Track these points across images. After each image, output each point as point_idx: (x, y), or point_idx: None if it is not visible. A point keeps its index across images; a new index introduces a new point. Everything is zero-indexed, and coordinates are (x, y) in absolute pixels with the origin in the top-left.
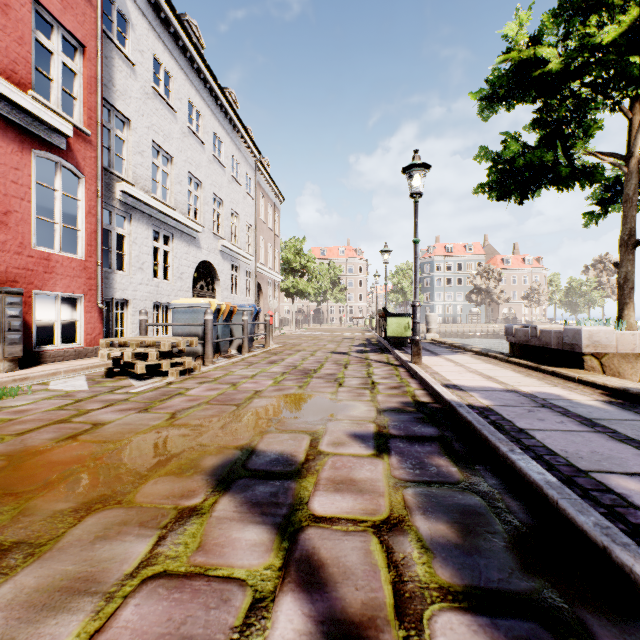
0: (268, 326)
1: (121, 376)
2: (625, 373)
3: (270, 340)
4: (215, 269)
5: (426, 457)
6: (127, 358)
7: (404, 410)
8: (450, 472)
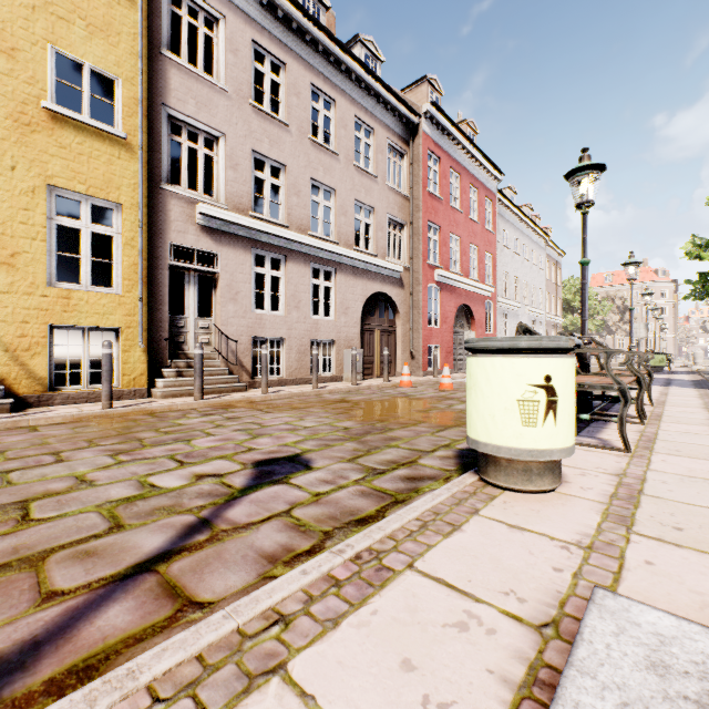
0: None
1: None
2: None
3: None
4: None
5: None
6: None
7: None
8: None
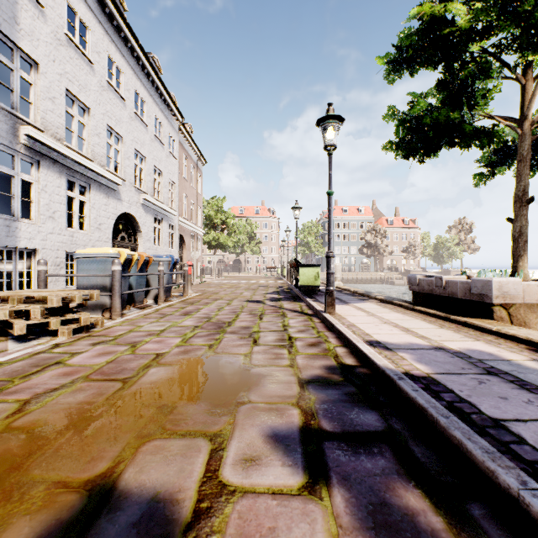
0: (186, 276)
1: (0, 337)
2: (530, 322)
3: (189, 289)
4: (137, 221)
5: (385, 487)
6: (3, 317)
7: (331, 380)
8: (436, 532)
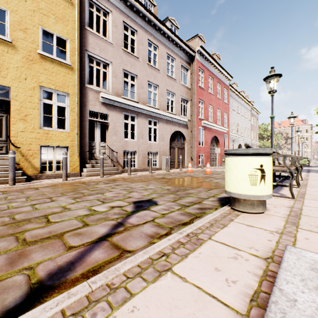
0: None
1: None
2: None
3: None
4: (241, 145)
5: None
6: None
7: None
8: None
